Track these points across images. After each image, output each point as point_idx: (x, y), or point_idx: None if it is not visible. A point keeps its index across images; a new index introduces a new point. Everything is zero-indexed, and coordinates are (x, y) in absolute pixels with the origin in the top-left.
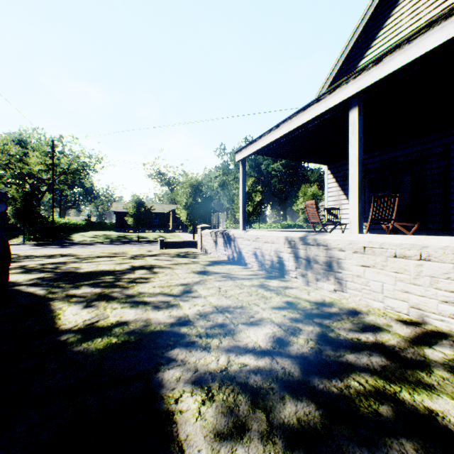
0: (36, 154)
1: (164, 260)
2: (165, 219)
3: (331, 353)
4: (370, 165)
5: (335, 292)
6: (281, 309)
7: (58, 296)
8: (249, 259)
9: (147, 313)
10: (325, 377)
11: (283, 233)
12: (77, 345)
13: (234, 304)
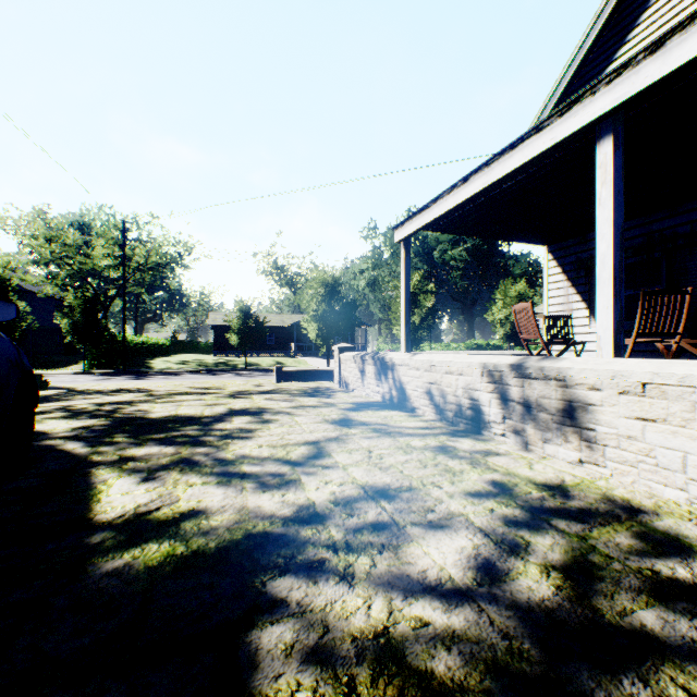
0: (101, 243)
1: (281, 401)
2: (285, 337)
3: (604, 605)
4: (625, 243)
5: (582, 465)
6: (483, 497)
7: (106, 459)
8: (418, 400)
9: (244, 496)
10: (604, 670)
11: (479, 356)
12: (114, 557)
13: (396, 483)
